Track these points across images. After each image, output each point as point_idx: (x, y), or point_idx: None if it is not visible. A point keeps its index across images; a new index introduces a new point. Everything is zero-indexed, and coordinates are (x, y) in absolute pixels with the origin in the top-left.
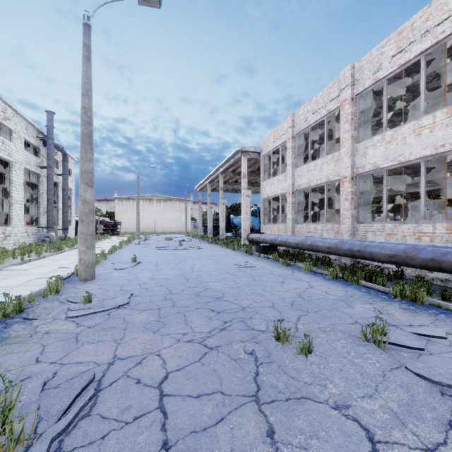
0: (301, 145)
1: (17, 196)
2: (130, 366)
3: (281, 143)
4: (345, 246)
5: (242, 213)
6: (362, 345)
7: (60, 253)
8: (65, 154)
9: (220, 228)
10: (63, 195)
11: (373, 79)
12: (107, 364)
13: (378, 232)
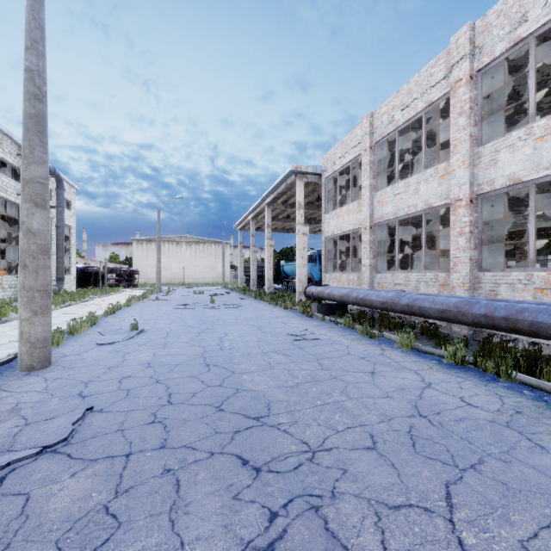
0: (382, 160)
1: None
2: None
3: (352, 157)
4: (476, 310)
5: (297, 258)
6: None
7: None
8: (59, 179)
9: (267, 278)
10: (57, 235)
11: (511, 40)
12: None
13: (519, 285)
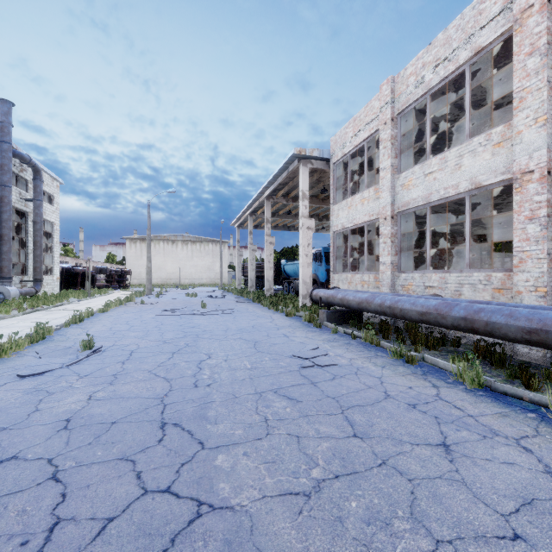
0: (406, 135)
1: None
2: None
3: (368, 135)
4: None
5: (300, 256)
6: None
7: None
8: (36, 169)
9: (266, 279)
10: (34, 231)
11: None
12: None
13: None
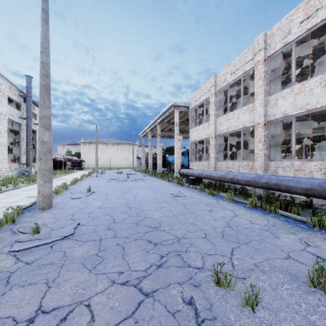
0: (221, 100)
1: (2, 140)
2: (51, 325)
3: (205, 98)
4: (263, 180)
5: (175, 153)
6: (310, 292)
7: (33, 184)
8: None
9: (158, 164)
10: None
11: (283, 43)
12: (26, 322)
13: (287, 168)
